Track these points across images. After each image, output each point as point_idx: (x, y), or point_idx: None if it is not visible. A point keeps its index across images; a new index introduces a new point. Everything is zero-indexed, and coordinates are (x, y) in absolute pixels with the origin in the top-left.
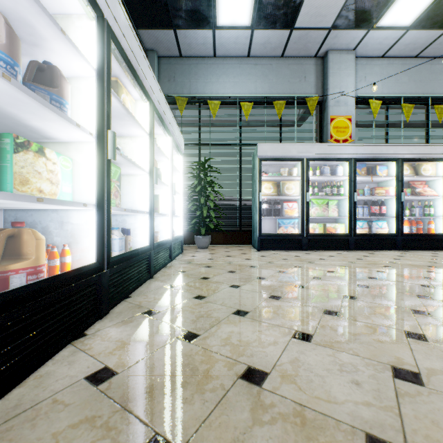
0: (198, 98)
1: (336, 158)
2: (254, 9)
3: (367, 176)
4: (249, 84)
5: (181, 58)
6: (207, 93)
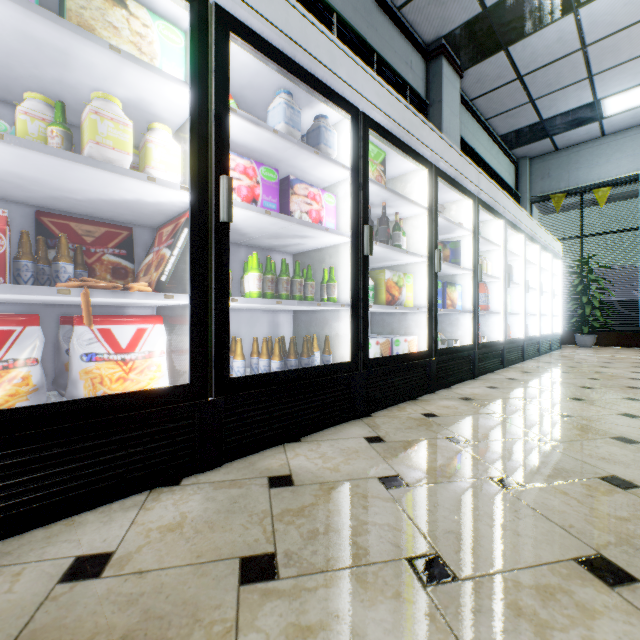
0: (579, 188)
1: None
2: None
3: None
4: None
5: (557, 151)
6: (591, 180)
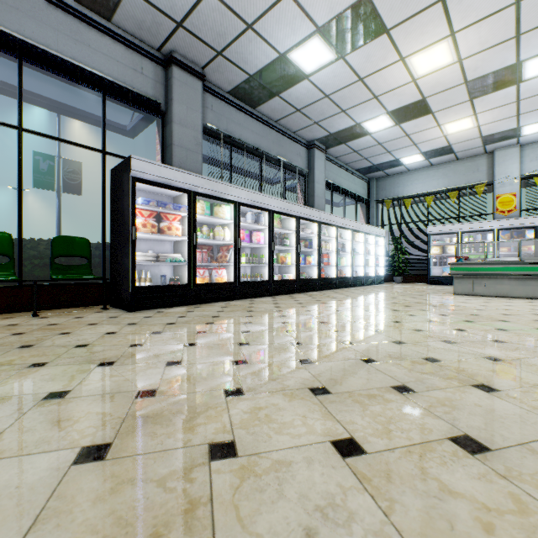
0: (399, 197)
1: (482, 230)
2: (423, 156)
3: (509, 239)
4: (433, 183)
5: (389, 176)
6: (404, 193)
